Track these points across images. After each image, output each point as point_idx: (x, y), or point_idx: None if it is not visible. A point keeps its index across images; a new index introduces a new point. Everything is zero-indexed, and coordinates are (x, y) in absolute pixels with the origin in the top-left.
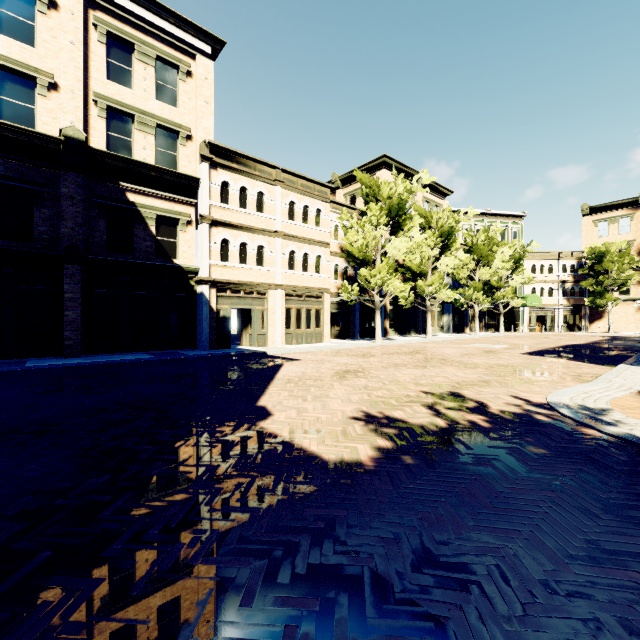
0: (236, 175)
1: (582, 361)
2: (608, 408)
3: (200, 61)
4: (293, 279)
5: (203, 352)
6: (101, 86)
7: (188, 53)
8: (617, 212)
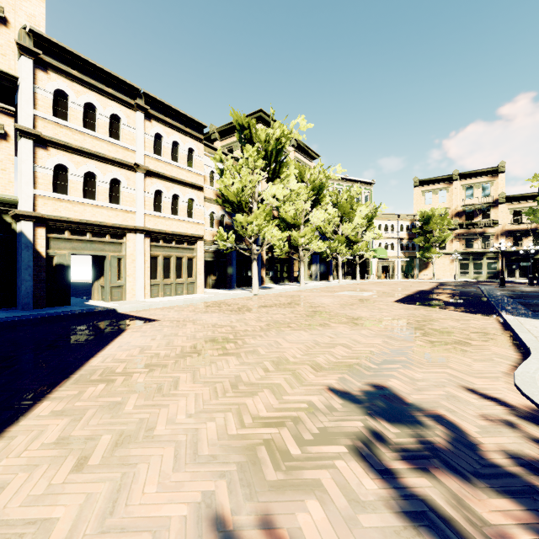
0: (79, 86)
1: (456, 310)
2: None
3: None
4: (160, 222)
5: (18, 313)
6: None
7: None
8: (438, 185)
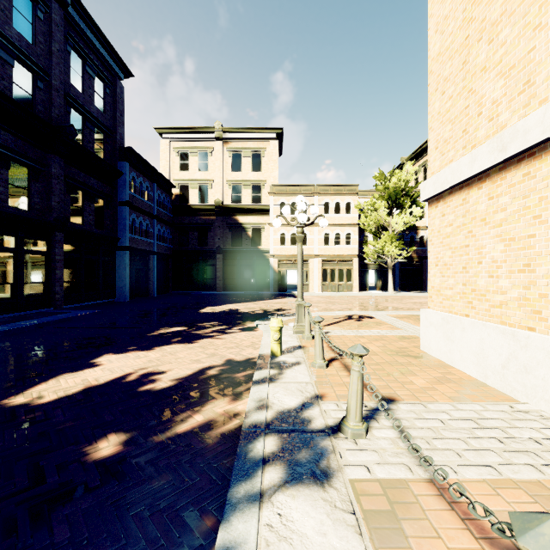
0: (289, 197)
1: None
2: None
3: (271, 143)
4: (327, 251)
5: (267, 292)
6: (230, 176)
7: (266, 142)
8: None
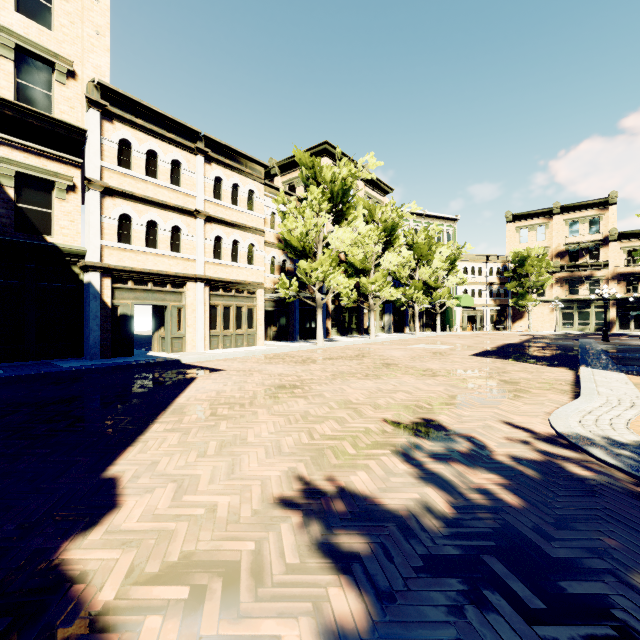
0: (141, 134)
1: (535, 363)
2: None
3: None
4: (219, 270)
5: (89, 362)
6: None
7: None
8: (535, 220)
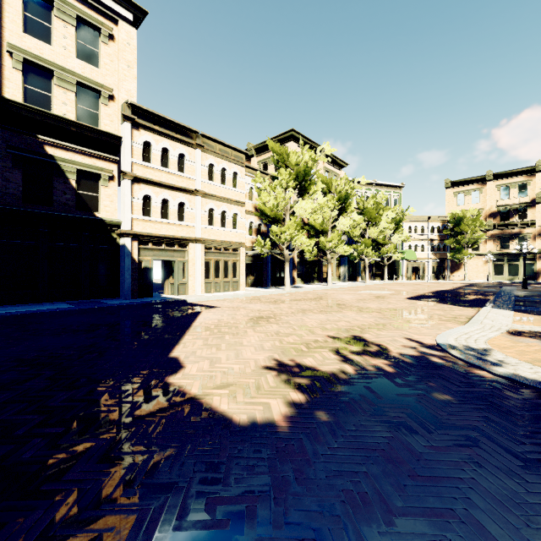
0: (158, 136)
1: (453, 304)
2: (488, 348)
3: (122, 27)
4: (212, 234)
5: (125, 301)
6: (17, 38)
7: (110, 18)
8: (470, 186)
